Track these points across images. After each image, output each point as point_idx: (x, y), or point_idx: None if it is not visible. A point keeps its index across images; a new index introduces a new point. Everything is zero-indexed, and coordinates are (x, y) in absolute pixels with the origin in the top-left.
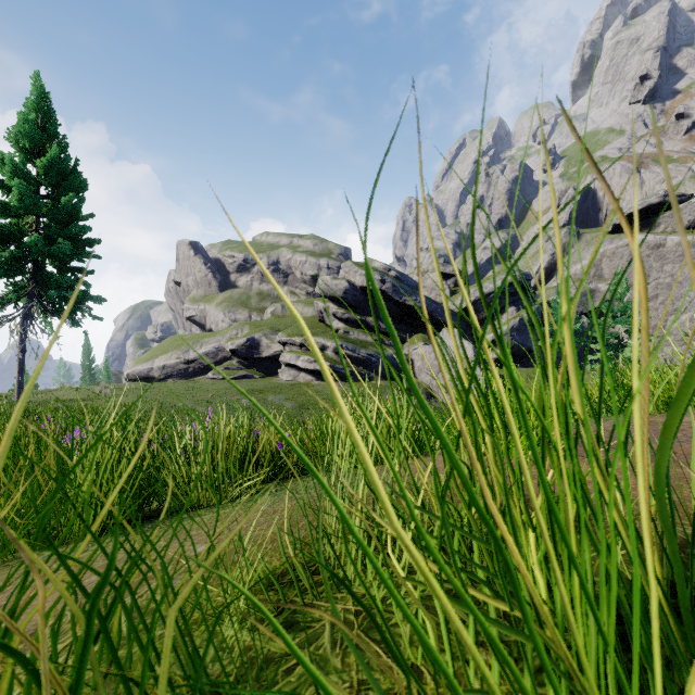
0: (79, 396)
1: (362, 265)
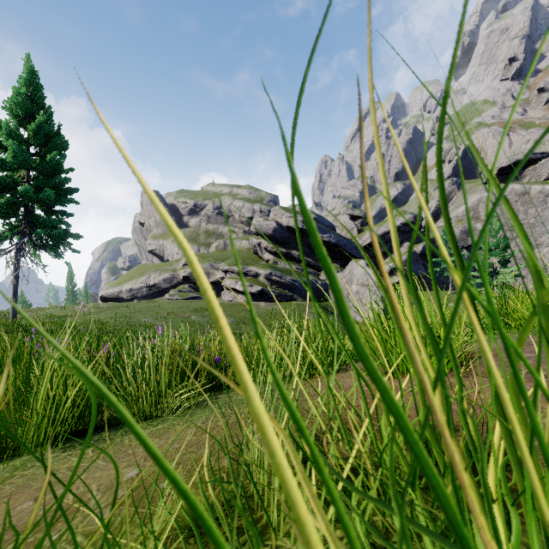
0: (63, 313)
1: (287, 209)
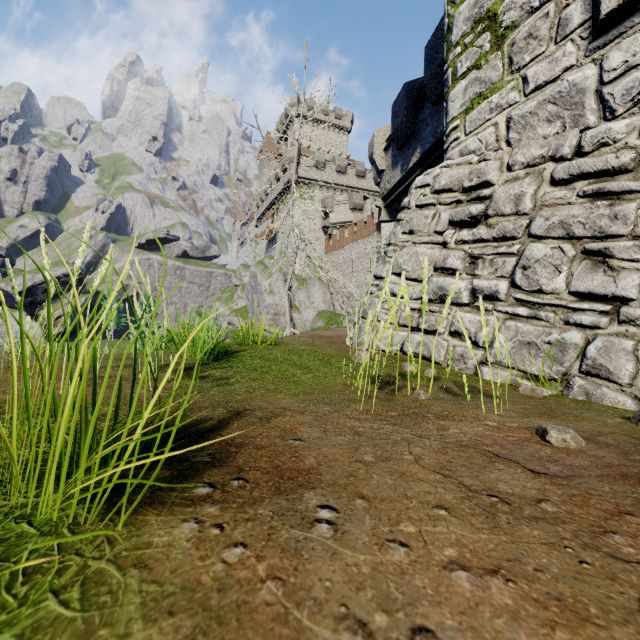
0: None
1: None
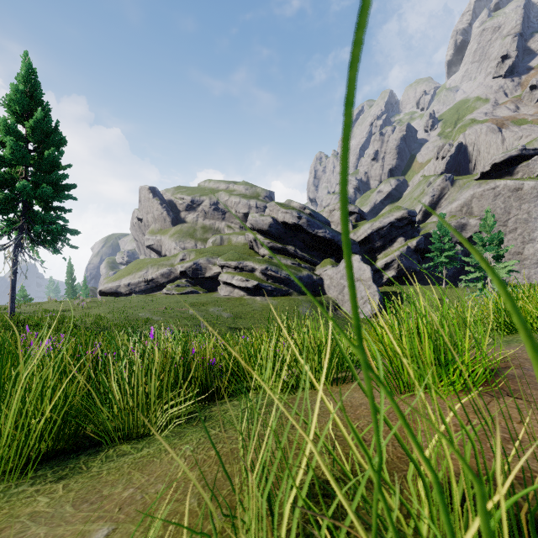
0: (62, 308)
1: (283, 205)
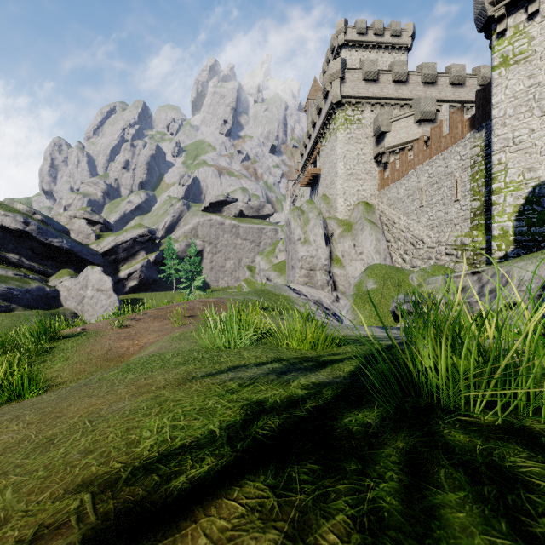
0: None
1: (0, 204)
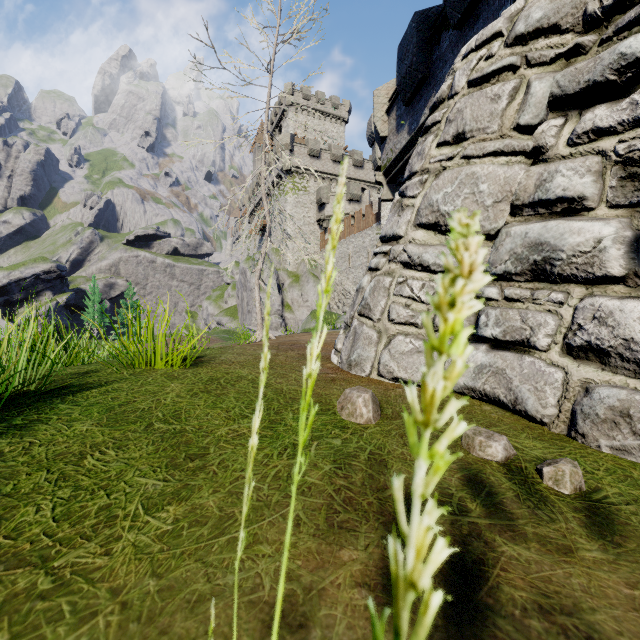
0: None
1: None
